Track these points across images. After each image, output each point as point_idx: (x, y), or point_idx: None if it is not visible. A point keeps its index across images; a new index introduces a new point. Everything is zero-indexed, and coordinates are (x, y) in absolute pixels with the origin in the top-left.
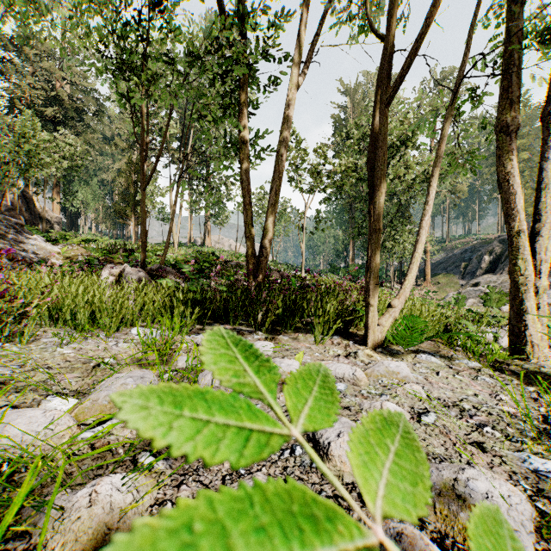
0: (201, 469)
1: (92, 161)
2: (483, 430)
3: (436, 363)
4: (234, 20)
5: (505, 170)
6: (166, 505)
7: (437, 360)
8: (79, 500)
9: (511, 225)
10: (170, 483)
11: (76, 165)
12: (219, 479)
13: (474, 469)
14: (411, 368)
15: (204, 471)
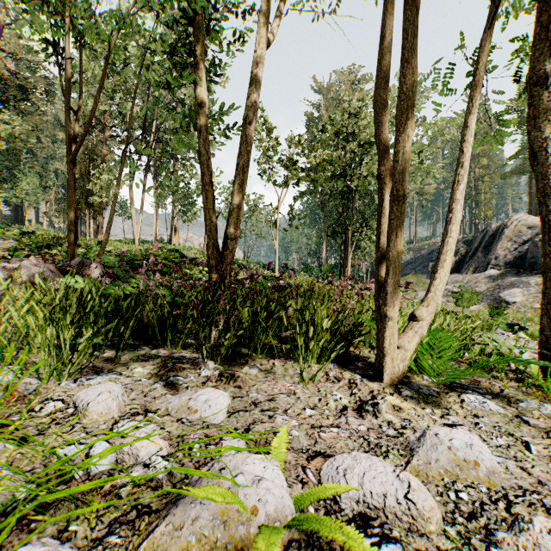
0: None
1: (43, 148)
2: None
3: (500, 414)
4: None
5: (543, 134)
6: None
7: (498, 406)
8: None
9: (550, 206)
10: None
11: (15, 147)
12: None
13: None
14: (476, 434)
15: None
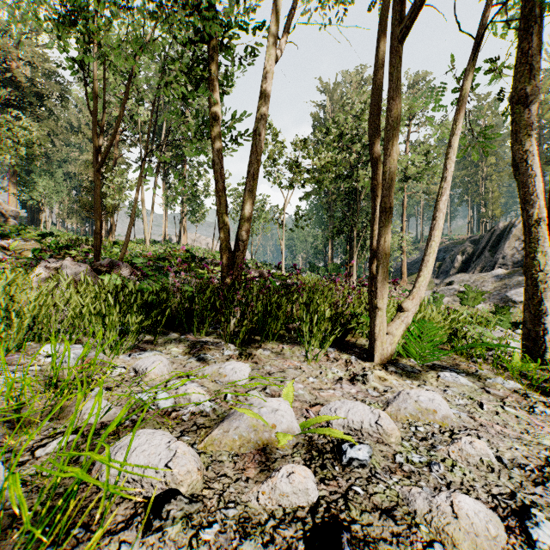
0: None
1: (57, 151)
2: None
3: (468, 386)
4: None
5: (523, 147)
6: None
7: (467, 381)
8: None
9: (530, 212)
10: None
11: (33, 153)
12: None
13: None
14: (442, 397)
15: None
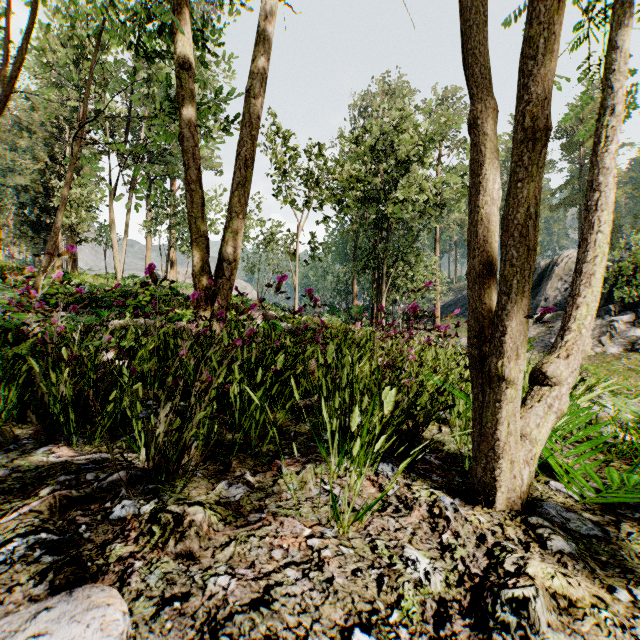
0: None
1: None
2: None
3: None
4: None
5: None
6: None
7: None
8: None
9: None
10: None
11: None
12: None
13: None
14: None
15: None
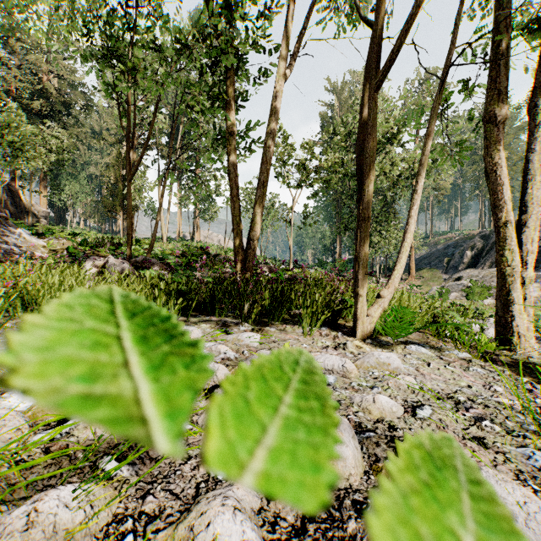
0: (172, 475)
1: (80, 155)
2: (481, 423)
3: (427, 354)
4: (221, 9)
5: (493, 160)
6: (126, 522)
7: (427, 351)
8: (14, 521)
9: (499, 215)
10: (133, 493)
11: (63, 159)
12: (192, 488)
13: (481, 470)
14: (401, 359)
15: (176, 477)
